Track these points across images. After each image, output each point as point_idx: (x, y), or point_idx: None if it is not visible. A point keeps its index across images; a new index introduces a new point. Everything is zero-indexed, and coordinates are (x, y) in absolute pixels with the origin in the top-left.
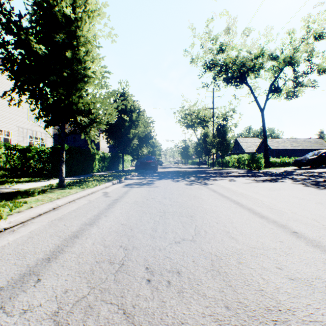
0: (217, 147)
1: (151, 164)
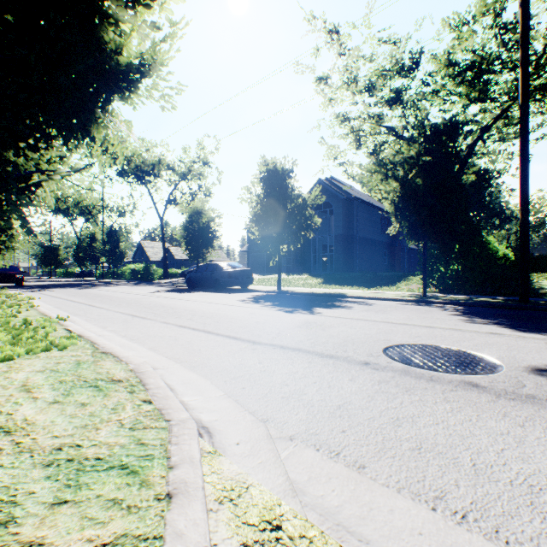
0: (109, 256)
1: (17, 276)
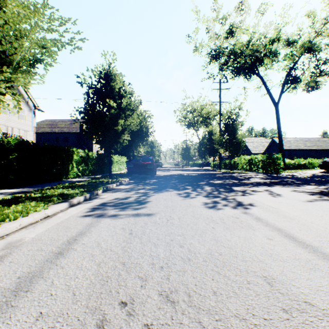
0: (226, 147)
1: (147, 167)
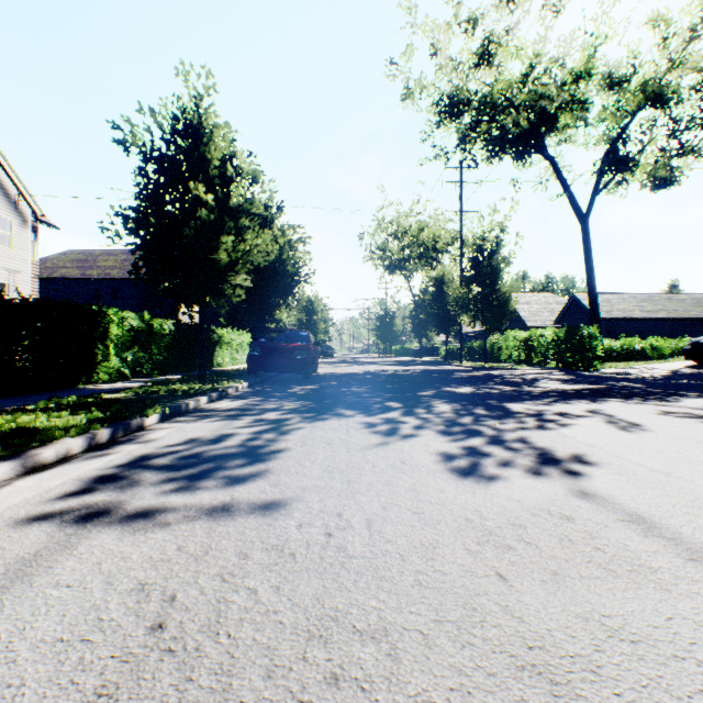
0: (475, 311)
1: (295, 355)
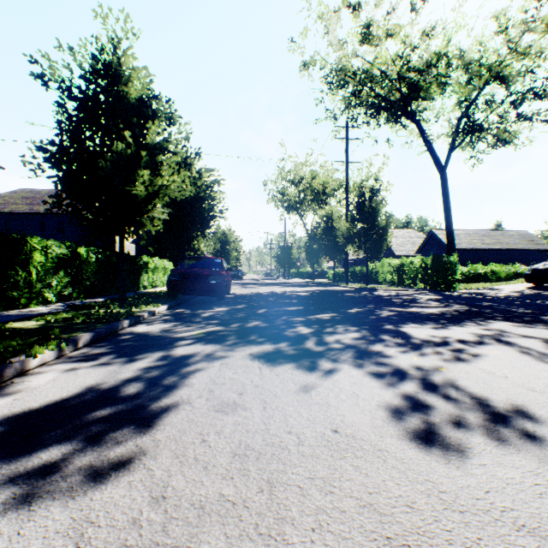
0: (359, 243)
1: (209, 280)
